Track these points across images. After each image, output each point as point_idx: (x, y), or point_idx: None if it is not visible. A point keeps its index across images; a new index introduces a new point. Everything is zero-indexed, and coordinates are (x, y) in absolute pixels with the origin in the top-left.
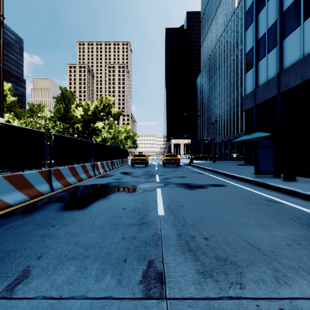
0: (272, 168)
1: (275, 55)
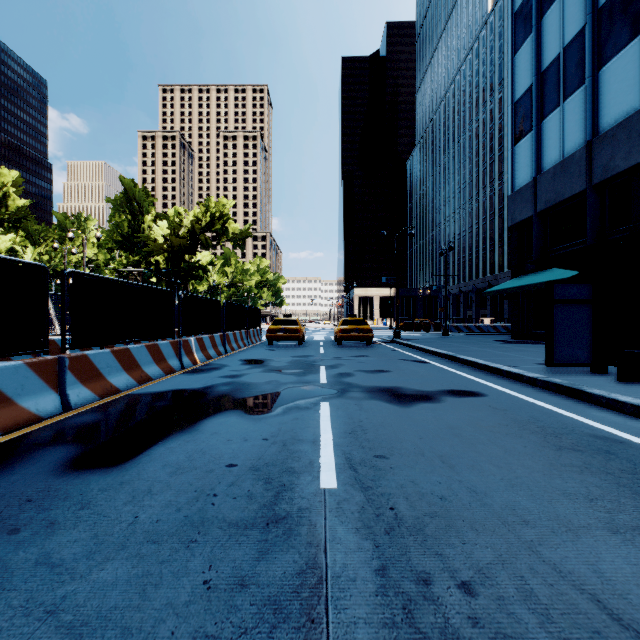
0: (587, 353)
1: (581, 103)
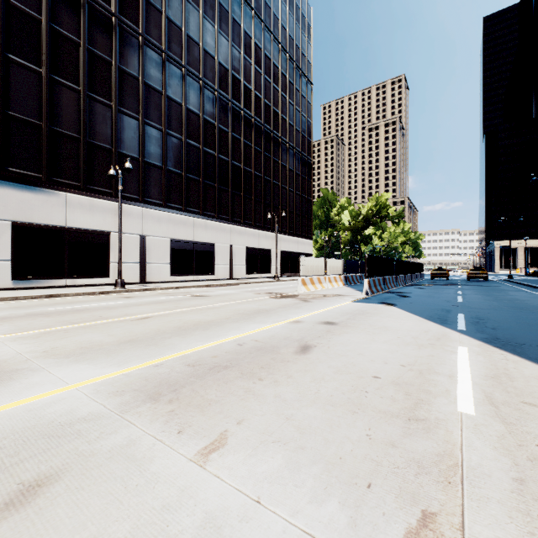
0: None
1: None
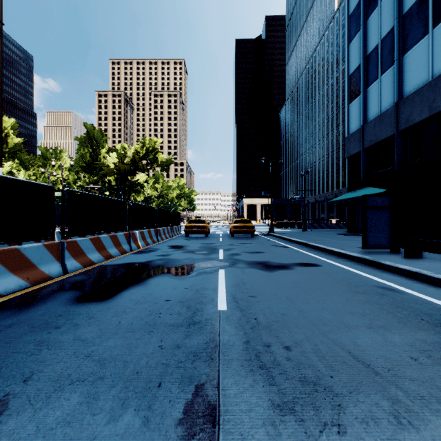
0: (387, 240)
1: (391, 77)
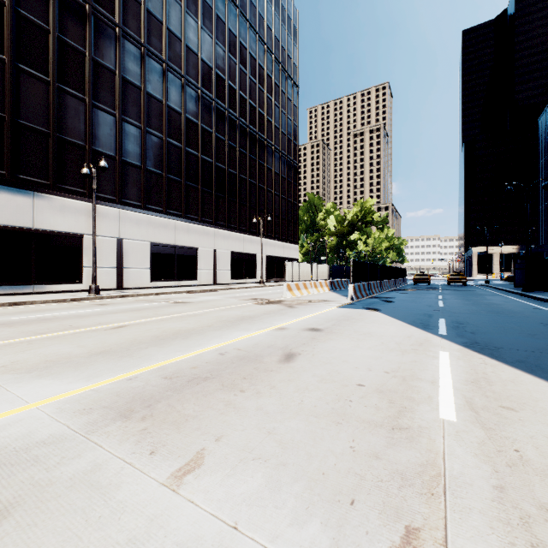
0: None
1: None
